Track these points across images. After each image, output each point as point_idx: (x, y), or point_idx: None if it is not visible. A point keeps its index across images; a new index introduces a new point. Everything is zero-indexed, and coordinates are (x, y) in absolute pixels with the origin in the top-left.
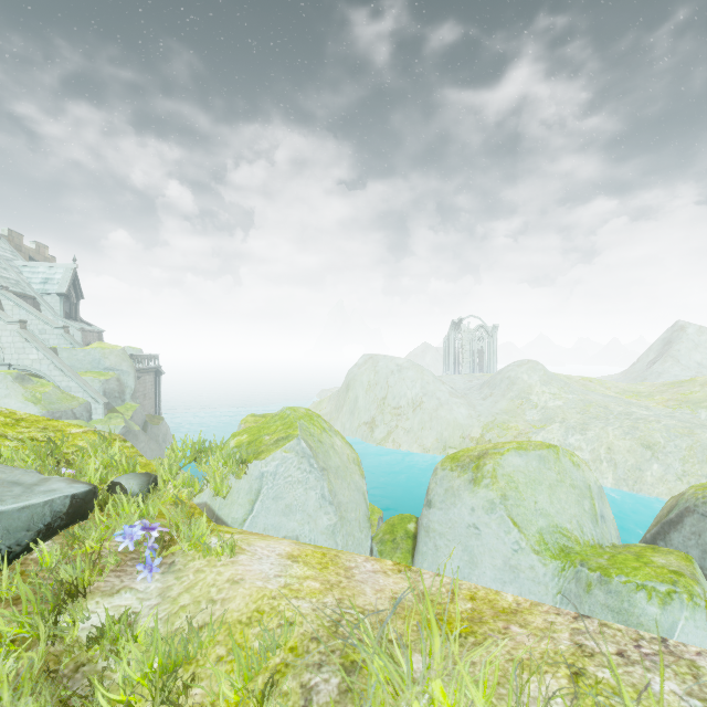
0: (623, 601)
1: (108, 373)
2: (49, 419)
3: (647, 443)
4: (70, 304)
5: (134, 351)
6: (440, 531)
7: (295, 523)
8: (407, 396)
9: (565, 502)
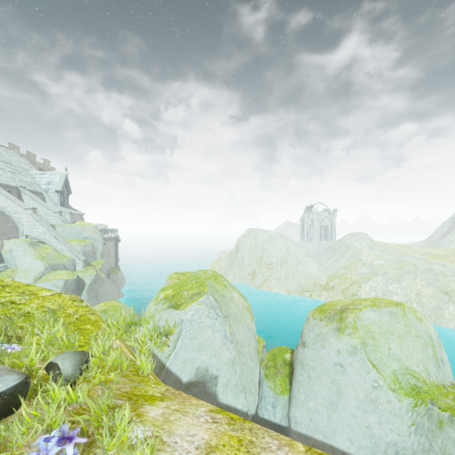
0: None
1: (86, 241)
2: (27, 284)
3: (445, 290)
4: (63, 197)
5: (102, 227)
6: (312, 366)
7: (205, 356)
8: (276, 256)
9: (412, 349)
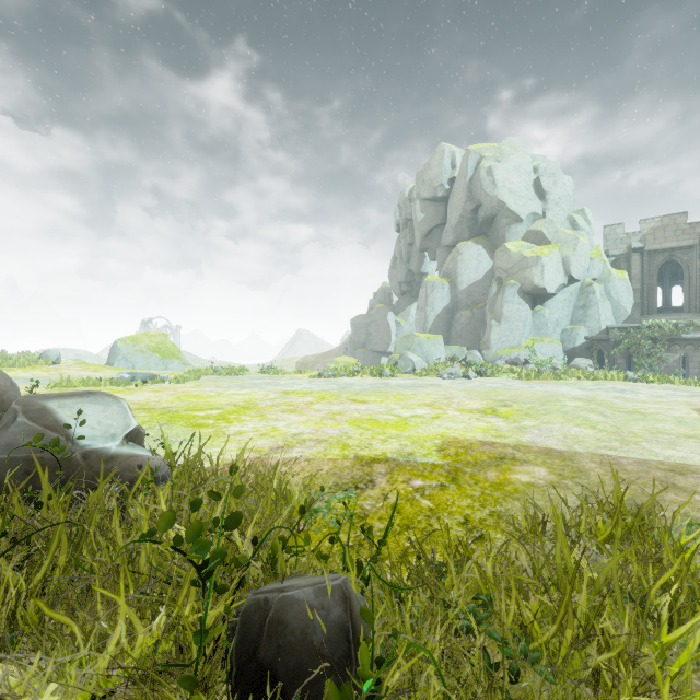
0: None
1: None
2: None
3: None
4: None
5: None
6: None
7: None
8: None
9: None
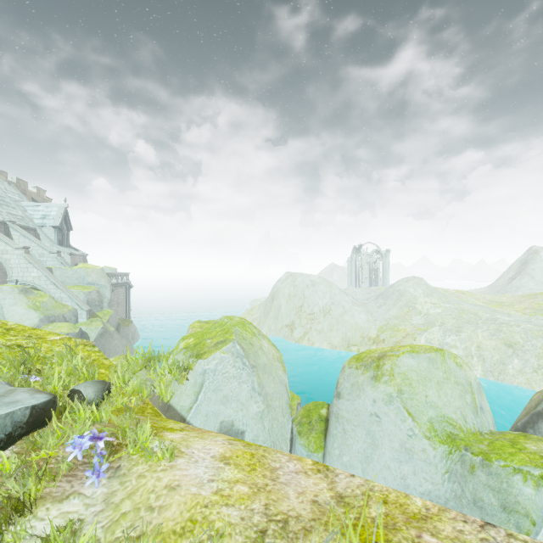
0: (502, 482)
1: (91, 287)
2: (33, 328)
3: (509, 343)
4: (62, 234)
5: (110, 270)
6: (347, 418)
7: (231, 410)
8: (319, 304)
9: (450, 396)
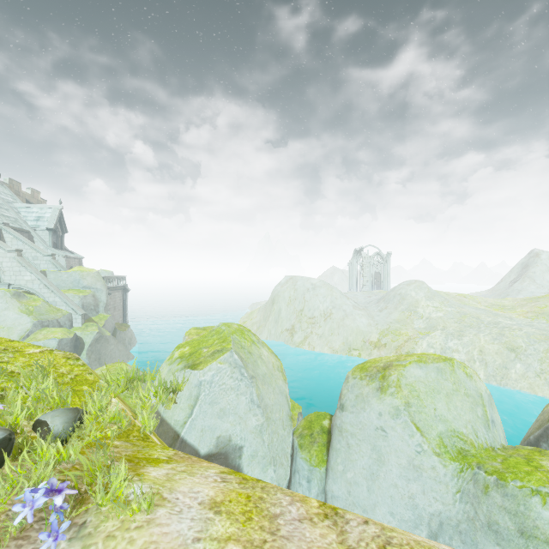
0: (519, 504)
1: (86, 291)
2: (11, 340)
3: (512, 347)
4: (57, 236)
5: (106, 273)
6: (351, 432)
7: (228, 424)
8: (319, 308)
9: (460, 409)
